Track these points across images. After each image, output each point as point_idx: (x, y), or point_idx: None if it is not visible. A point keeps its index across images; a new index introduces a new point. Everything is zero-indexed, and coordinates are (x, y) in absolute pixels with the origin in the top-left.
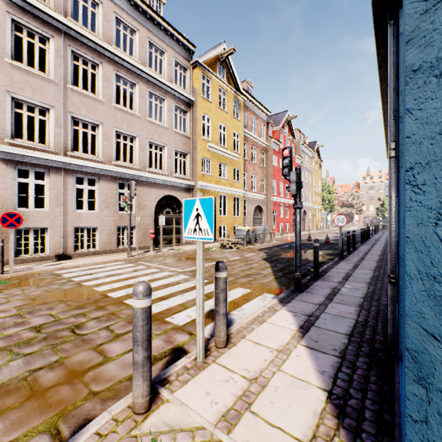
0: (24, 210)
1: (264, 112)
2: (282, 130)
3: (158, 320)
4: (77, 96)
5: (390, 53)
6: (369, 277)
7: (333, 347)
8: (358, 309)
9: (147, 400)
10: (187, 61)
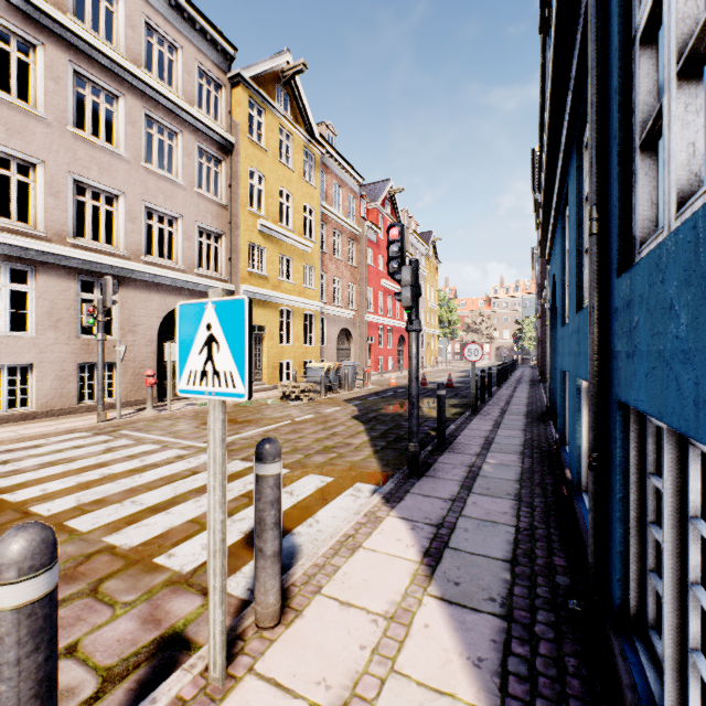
0: None
1: (353, 178)
2: (382, 210)
3: (137, 563)
4: None
5: (591, 39)
6: (520, 443)
7: (488, 592)
8: (516, 503)
9: None
10: (221, 72)
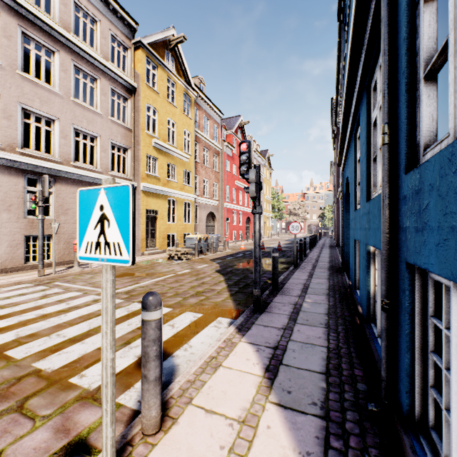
0: None
1: (217, 114)
2: (236, 135)
3: (56, 383)
4: None
5: (384, 6)
6: (327, 288)
7: (311, 398)
8: (326, 330)
9: None
10: (128, 39)
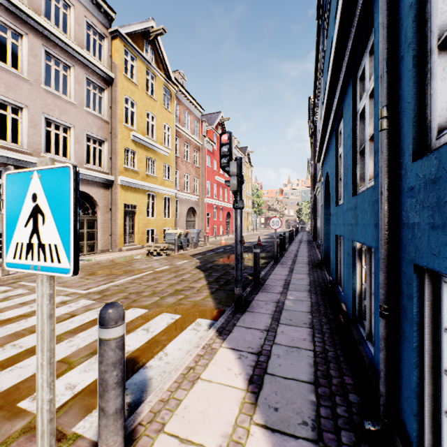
0: None
1: (197, 109)
2: (216, 131)
3: (0, 410)
4: None
5: None
6: (308, 284)
7: (301, 416)
8: (311, 331)
9: None
10: (104, 28)
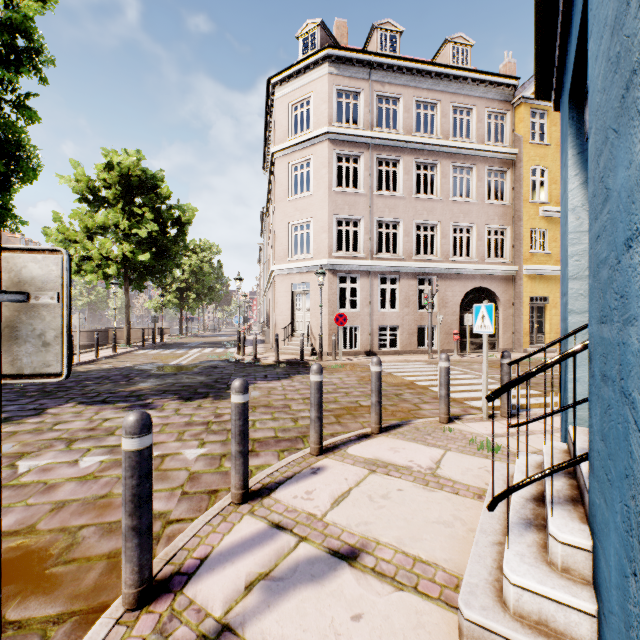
0: (343, 311)
1: None
2: None
3: (457, 401)
4: (381, 200)
5: None
6: None
7: None
8: None
9: (447, 417)
10: (506, 103)
